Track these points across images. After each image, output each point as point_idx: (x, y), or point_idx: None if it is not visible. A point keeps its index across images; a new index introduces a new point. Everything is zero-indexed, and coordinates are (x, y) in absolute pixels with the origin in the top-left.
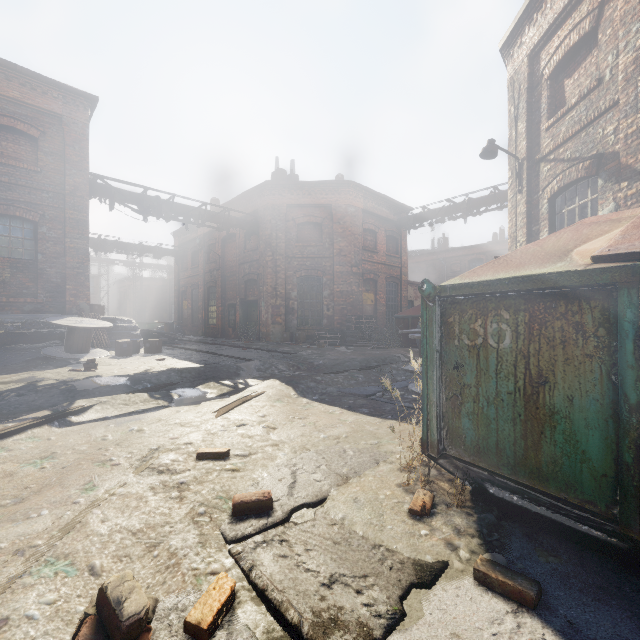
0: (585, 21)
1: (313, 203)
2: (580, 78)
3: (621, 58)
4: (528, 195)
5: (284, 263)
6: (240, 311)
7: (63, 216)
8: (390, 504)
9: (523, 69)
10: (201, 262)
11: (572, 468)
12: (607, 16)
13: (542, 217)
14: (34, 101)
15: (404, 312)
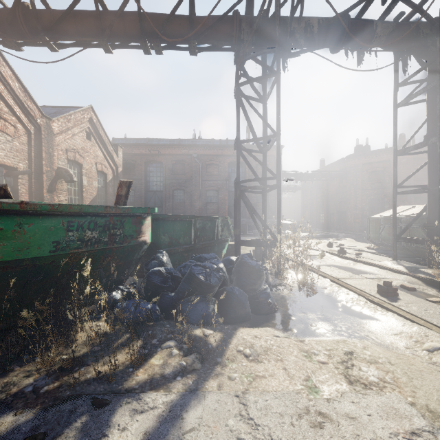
0: None
1: (378, 161)
2: None
3: None
4: None
5: (360, 193)
6: (336, 216)
7: None
8: (362, 247)
9: None
10: (315, 192)
11: (377, 237)
12: None
13: None
14: (268, 154)
15: None
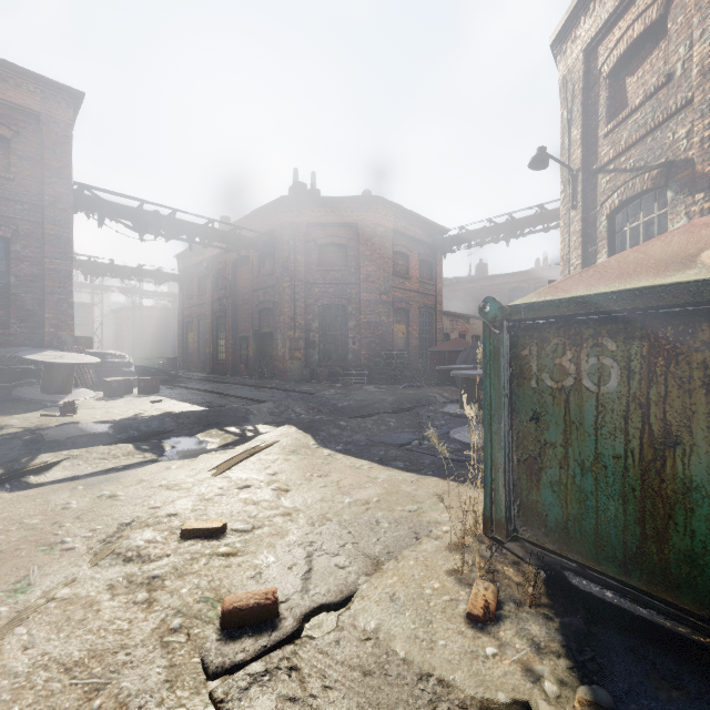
0: (652, 8)
1: (337, 222)
2: (645, 75)
3: (696, 49)
4: (584, 211)
5: (304, 290)
6: (253, 345)
7: (41, 232)
8: (440, 603)
9: (578, 67)
10: (209, 289)
11: None
12: (678, 1)
13: (600, 236)
14: (5, 95)
15: (440, 346)
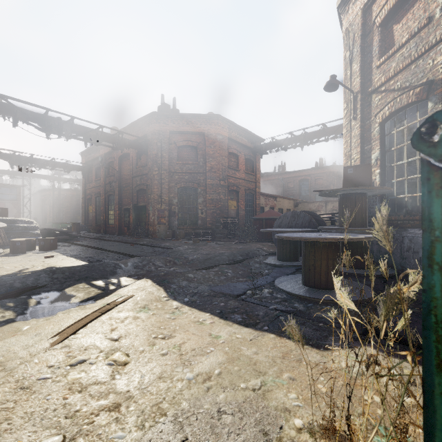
0: None
1: (190, 131)
2: (408, 22)
3: None
4: (361, 121)
5: (167, 176)
6: (133, 214)
7: None
8: None
9: (357, 20)
10: (102, 176)
11: None
12: None
13: (374, 138)
14: None
15: (259, 215)
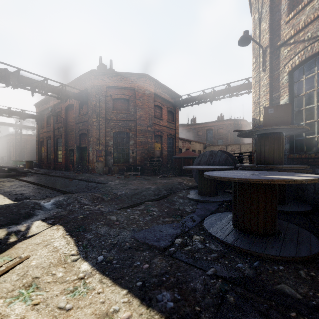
0: None
1: (123, 86)
2: None
3: None
4: (270, 72)
5: (104, 123)
6: (76, 153)
7: None
8: None
9: None
10: (52, 122)
11: None
12: None
13: (282, 86)
14: None
15: (179, 154)
